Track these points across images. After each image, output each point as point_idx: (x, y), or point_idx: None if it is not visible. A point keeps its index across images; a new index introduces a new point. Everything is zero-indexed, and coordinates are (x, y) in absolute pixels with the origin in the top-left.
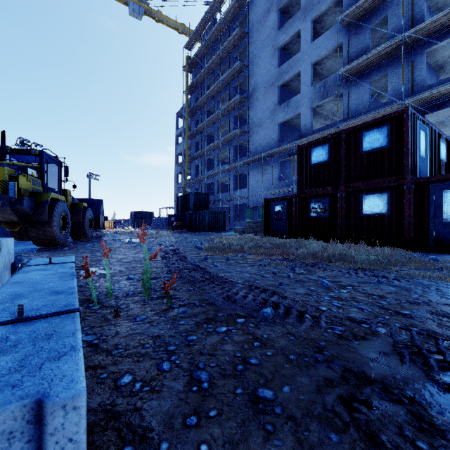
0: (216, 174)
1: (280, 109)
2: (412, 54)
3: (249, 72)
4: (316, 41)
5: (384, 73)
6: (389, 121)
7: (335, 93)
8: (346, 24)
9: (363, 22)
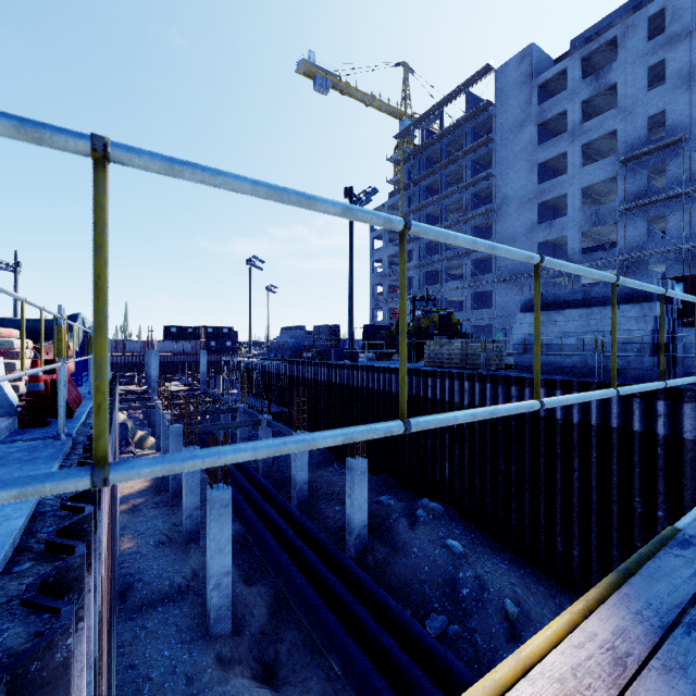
0: (446, 291)
1: (540, 228)
2: (690, 202)
3: (496, 183)
4: (586, 167)
5: (662, 213)
6: (684, 280)
7: (608, 223)
8: (623, 162)
9: (640, 161)
